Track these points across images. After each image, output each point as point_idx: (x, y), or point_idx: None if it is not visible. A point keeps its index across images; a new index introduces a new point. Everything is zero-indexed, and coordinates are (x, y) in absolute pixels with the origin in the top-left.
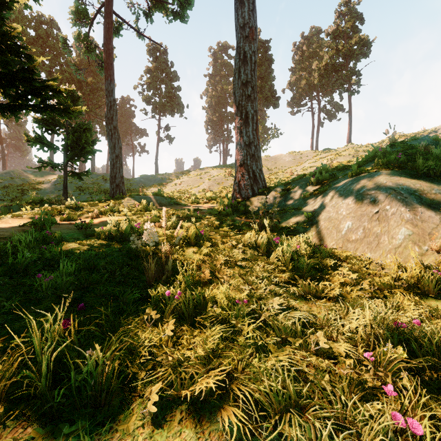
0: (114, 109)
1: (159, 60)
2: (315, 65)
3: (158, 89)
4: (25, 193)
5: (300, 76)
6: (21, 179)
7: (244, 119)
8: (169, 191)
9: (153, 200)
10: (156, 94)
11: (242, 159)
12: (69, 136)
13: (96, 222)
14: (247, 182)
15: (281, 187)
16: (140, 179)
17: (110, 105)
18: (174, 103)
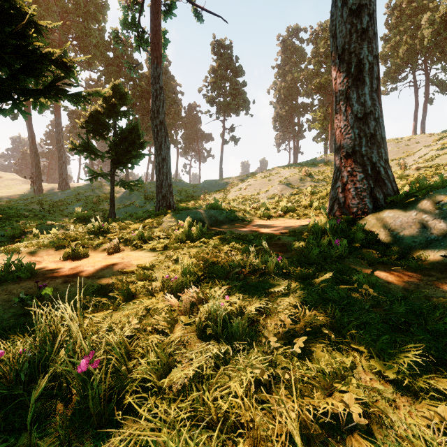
0: (161, 99)
1: (223, 57)
2: (426, 18)
3: (223, 88)
4: (100, 203)
5: (397, 43)
6: (100, 190)
7: (353, 74)
8: (233, 197)
9: (205, 217)
10: (220, 94)
11: (349, 145)
12: (116, 140)
13: (95, 270)
14: (362, 184)
15: (445, 191)
16: (203, 185)
17: (156, 94)
18: (239, 100)
